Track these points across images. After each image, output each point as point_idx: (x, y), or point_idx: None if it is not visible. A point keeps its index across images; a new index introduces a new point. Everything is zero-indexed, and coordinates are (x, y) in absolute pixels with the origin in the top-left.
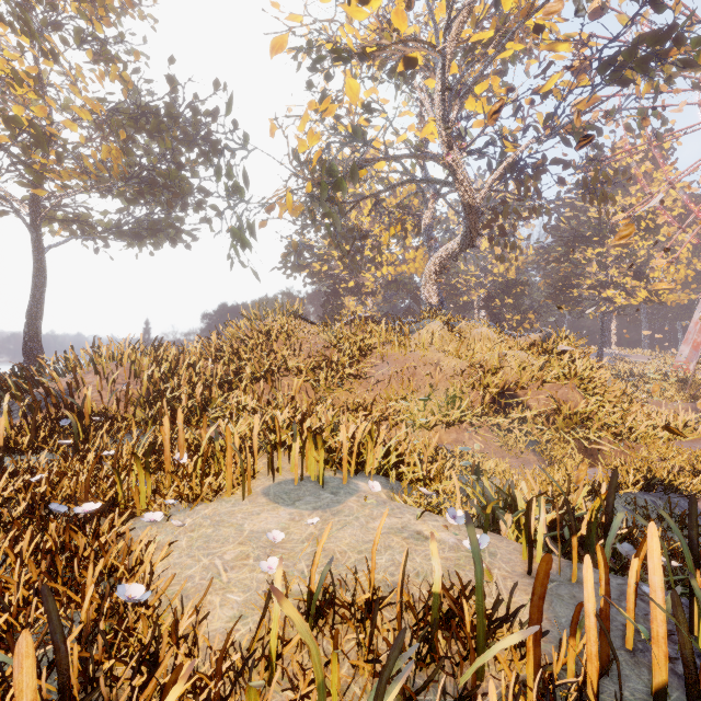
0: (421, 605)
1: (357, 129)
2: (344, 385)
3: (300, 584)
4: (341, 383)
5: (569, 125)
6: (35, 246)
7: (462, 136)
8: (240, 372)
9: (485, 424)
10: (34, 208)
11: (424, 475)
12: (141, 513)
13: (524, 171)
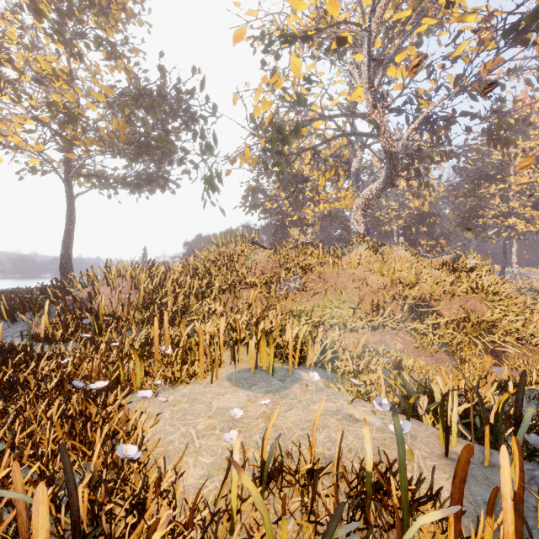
0: (353, 476)
1: (300, 96)
2: (289, 295)
3: (255, 452)
4: (287, 294)
5: (475, 83)
6: (68, 195)
7: (384, 97)
8: (210, 286)
9: (404, 328)
10: (67, 167)
11: (354, 369)
12: (137, 390)
13: (436, 123)
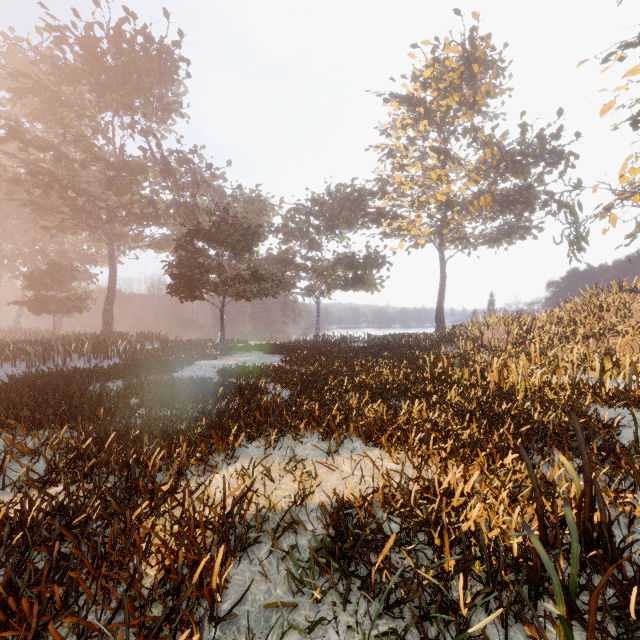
0: None
1: None
2: None
3: None
4: None
5: None
6: (441, 261)
7: None
8: (575, 333)
9: None
10: (441, 239)
11: None
12: None
13: None
